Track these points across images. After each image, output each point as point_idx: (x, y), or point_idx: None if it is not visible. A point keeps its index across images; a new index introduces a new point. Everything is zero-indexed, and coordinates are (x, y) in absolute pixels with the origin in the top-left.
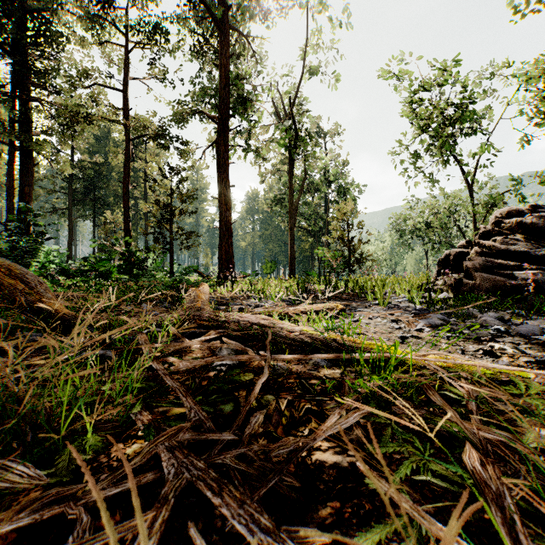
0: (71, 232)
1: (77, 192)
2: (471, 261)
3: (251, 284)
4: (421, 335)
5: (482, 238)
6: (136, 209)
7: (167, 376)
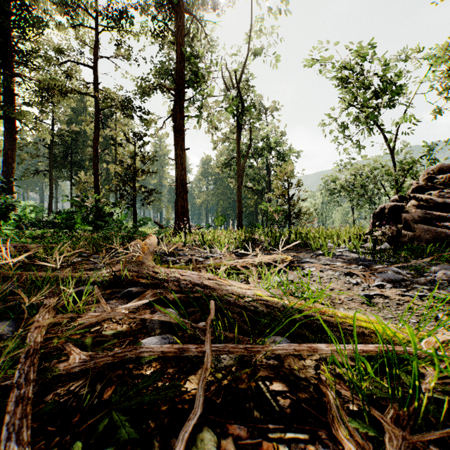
0: (52, 191)
1: (57, 156)
2: (409, 213)
3: (202, 235)
4: (386, 294)
5: (415, 193)
6: (108, 172)
7: (19, 408)
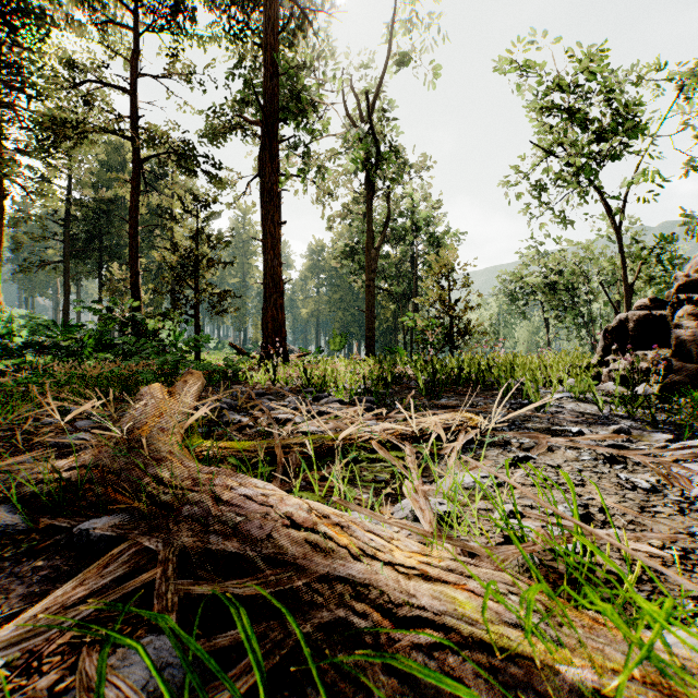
0: (68, 294)
1: (77, 239)
2: (682, 328)
3: (306, 368)
4: None
5: (682, 293)
6: (160, 264)
7: None
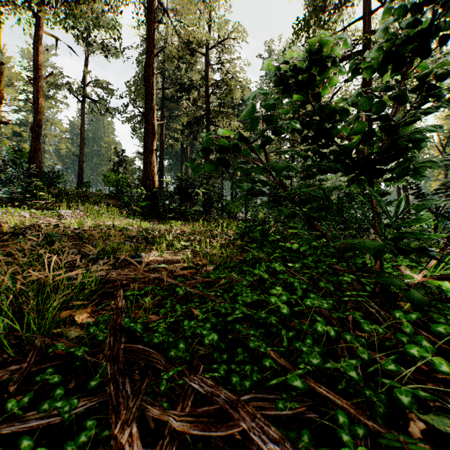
0: None
1: None
2: None
3: None
4: None
5: None
6: None
7: None
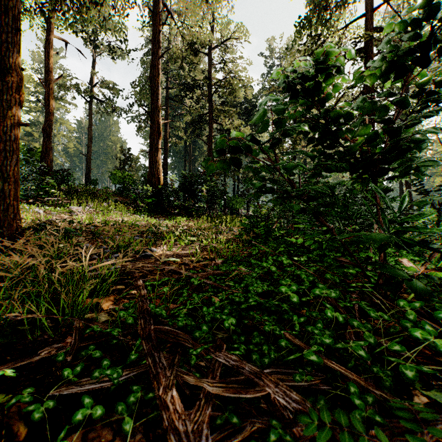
0: None
1: None
2: None
3: None
4: None
5: None
6: None
7: None
